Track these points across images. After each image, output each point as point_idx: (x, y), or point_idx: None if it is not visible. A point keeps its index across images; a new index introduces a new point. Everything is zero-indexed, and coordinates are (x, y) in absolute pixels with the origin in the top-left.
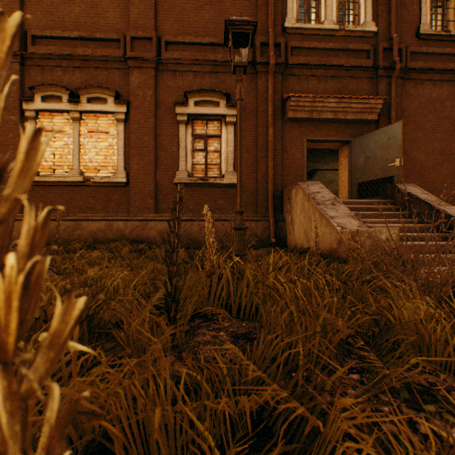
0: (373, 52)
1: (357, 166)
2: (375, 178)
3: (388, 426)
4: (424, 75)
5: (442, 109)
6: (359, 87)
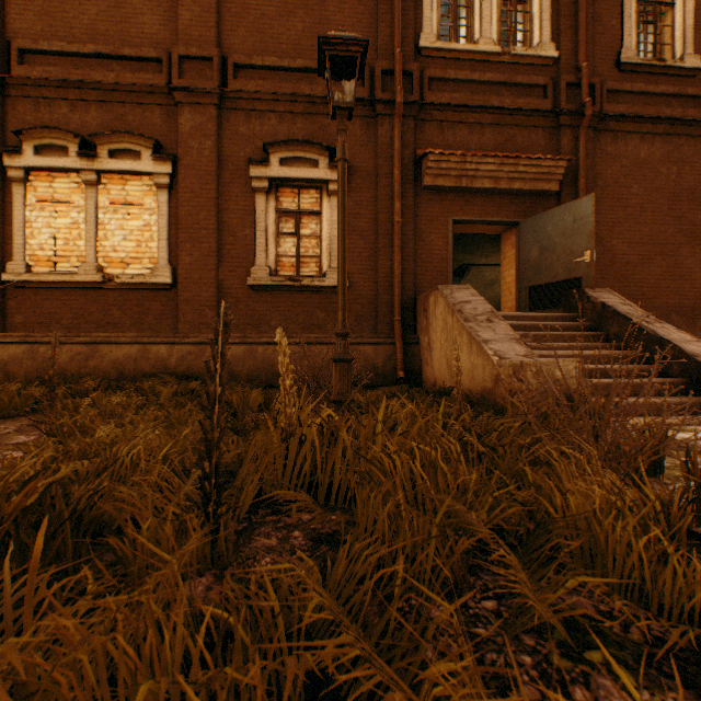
0: (552, 88)
1: (529, 261)
2: (555, 280)
3: (526, 689)
4: (627, 124)
5: (654, 176)
6: (531, 142)
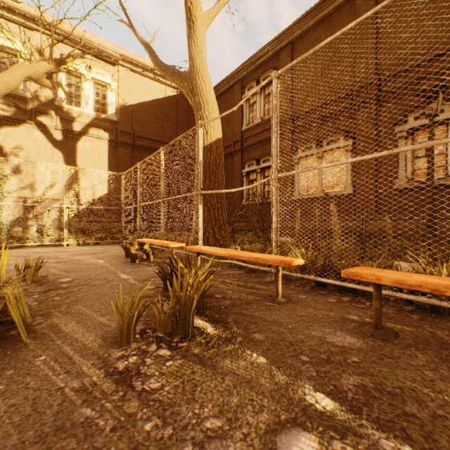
0: None
1: None
2: None
3: None
4: None
5: None
6: None
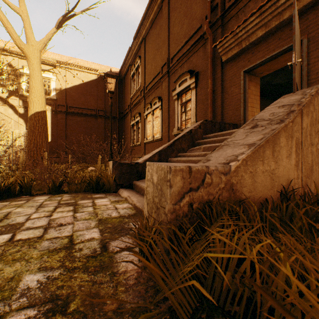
0: None
1: None
2: None
3: None
4: None
5: None
6: None
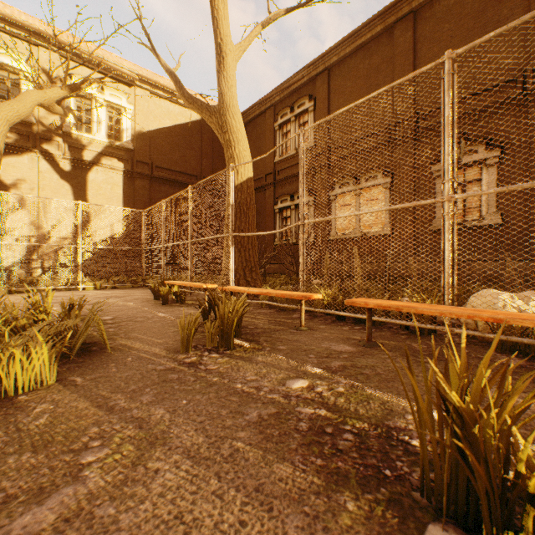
0: None
1: None
2: None
3: None
4: None
5: None
6: None
